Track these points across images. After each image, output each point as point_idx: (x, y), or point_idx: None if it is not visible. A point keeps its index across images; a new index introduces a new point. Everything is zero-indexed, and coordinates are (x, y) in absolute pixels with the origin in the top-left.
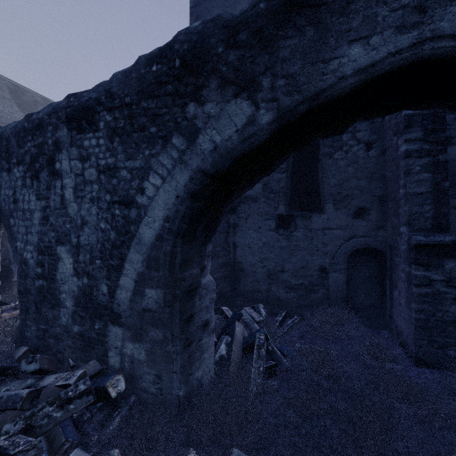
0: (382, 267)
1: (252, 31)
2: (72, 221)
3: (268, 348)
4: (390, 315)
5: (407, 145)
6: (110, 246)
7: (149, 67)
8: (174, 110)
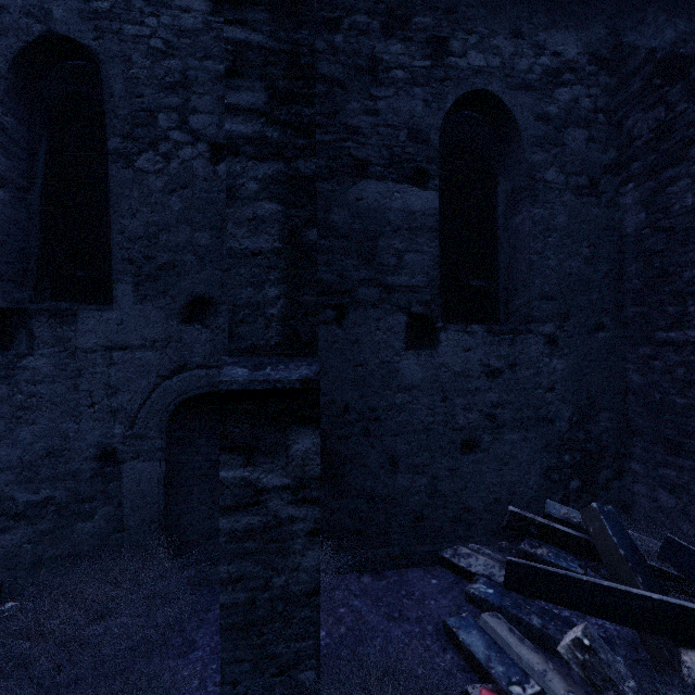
0: None
1: None
2: None
3: None
4: None
5: (230, 121)
6: None
7: None
8: None
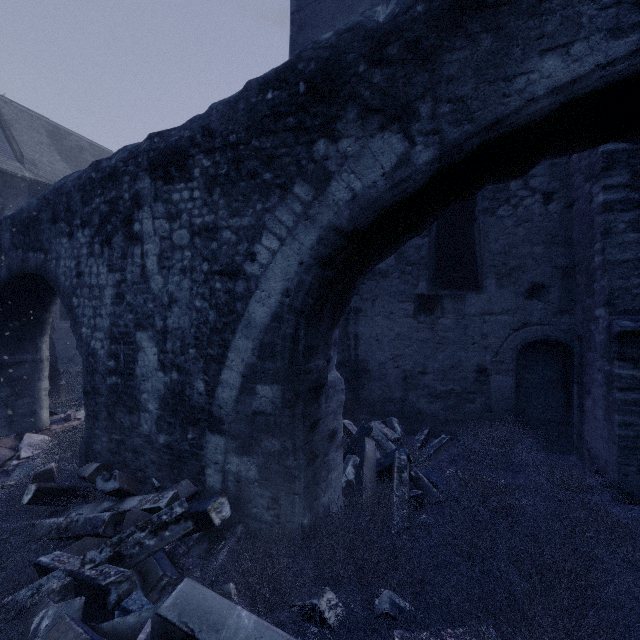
0: (567, 367)
1: (406, 43)
2: (156, 300)
3: (410, 474)
4: (580, 434)
5: (606, 194)
6: (208, 330)
7: (263, 94)
8: (296, 150)
